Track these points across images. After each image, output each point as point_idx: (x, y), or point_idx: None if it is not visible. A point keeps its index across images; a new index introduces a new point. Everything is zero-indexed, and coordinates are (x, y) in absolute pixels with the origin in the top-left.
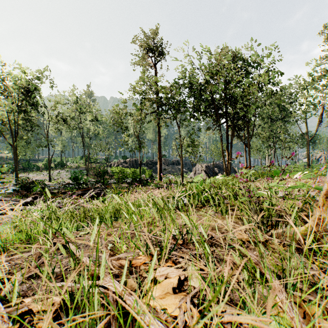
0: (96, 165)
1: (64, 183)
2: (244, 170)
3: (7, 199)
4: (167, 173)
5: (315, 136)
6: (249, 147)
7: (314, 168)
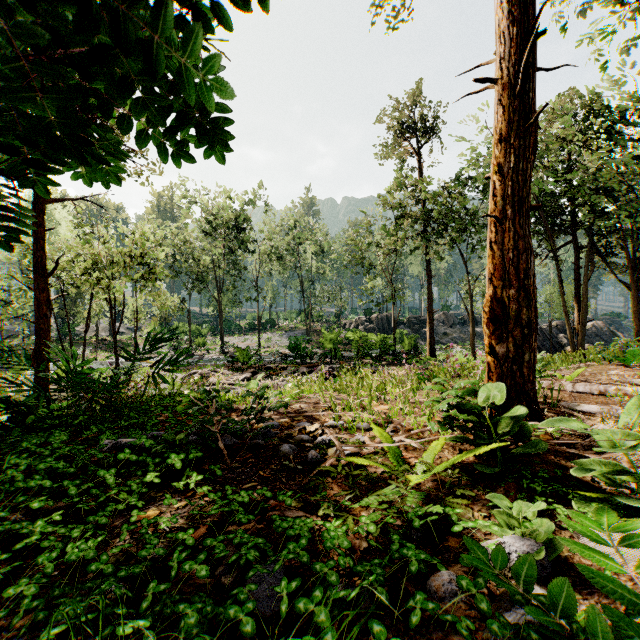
0: (321, 326)
1: (279, 354)
2: None
3: (226, 372)
4: (449, 342)
5: None
6: (634, 292)
7: None
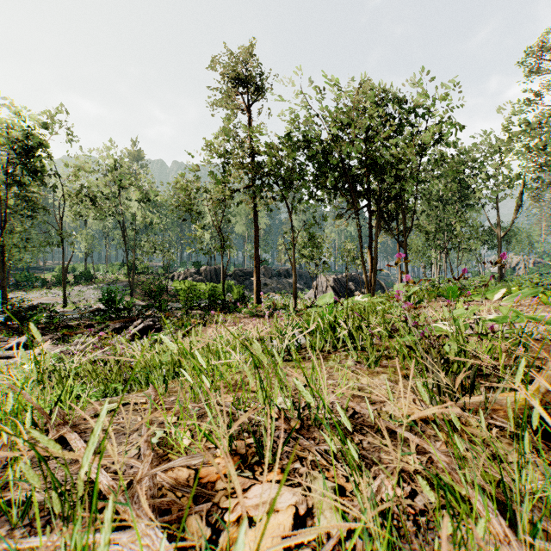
0: (147, 278)
1: (91, 308)
2: (401, 286)
3: None
4: (269, 291)
5: (511, 230)
6: (405, 247)
7: (509, 282)
